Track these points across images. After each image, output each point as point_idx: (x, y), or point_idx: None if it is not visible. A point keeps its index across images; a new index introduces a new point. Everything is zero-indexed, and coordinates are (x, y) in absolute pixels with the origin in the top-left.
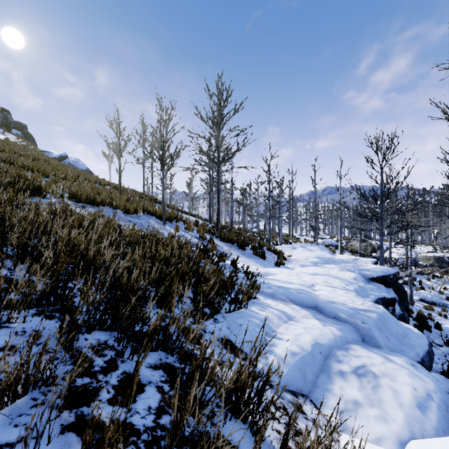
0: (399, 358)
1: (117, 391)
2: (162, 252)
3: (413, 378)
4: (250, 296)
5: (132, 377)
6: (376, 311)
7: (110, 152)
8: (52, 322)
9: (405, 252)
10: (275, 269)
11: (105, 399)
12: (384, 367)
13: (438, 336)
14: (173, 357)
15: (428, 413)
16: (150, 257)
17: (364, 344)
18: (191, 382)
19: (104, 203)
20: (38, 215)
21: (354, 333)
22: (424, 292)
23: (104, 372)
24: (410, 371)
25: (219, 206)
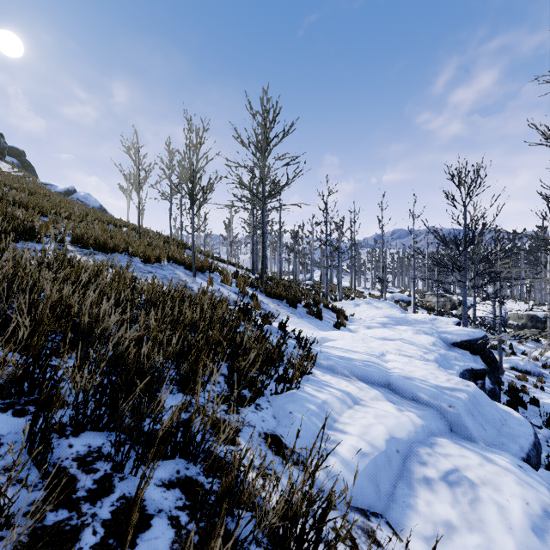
0: (501, 456)
1: (108, 529)
2: (188, 314)
3: (523, 487)
4: (304, 371)
5: (131, 510)
6: (466, 389)
7: (129, 185)
8: (22, 421)
9: (493, 310)
10: (334, 332)
11: (88, 546)
12: (483, 472)
13: (536, 414)
14: (197, 467)
15: (547, 540)
16: (172, 321)
17: (453, 436)
18: (219, 508)
19: (117, 250)
20: (22, 265)
21: (439, 421)
22: (515, 358)
23: (92, 499)
24: (517, 476)
25: (264, 253)
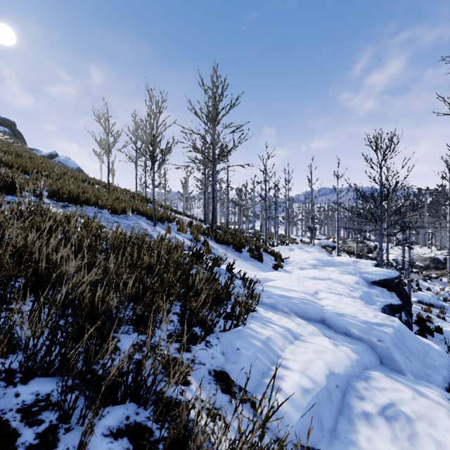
0: (431, 390)
1: None
2: (145, 259)
3: None
4: (249, 309)
5: None
6: (392, 325)
7: (101, 150)
8: None
9: (402, 253)
10: (274, 273)
11: None
12: (417, 406)
13: (440, 340)
14: (147, 411)
15: None
16: (130, 265)
17: (383, 368)
18: None
19: (88, 203)
20: None
21: (371, 354)
22: (421, 293)
23: None
24: (449, 410)
25: (214, 206)
